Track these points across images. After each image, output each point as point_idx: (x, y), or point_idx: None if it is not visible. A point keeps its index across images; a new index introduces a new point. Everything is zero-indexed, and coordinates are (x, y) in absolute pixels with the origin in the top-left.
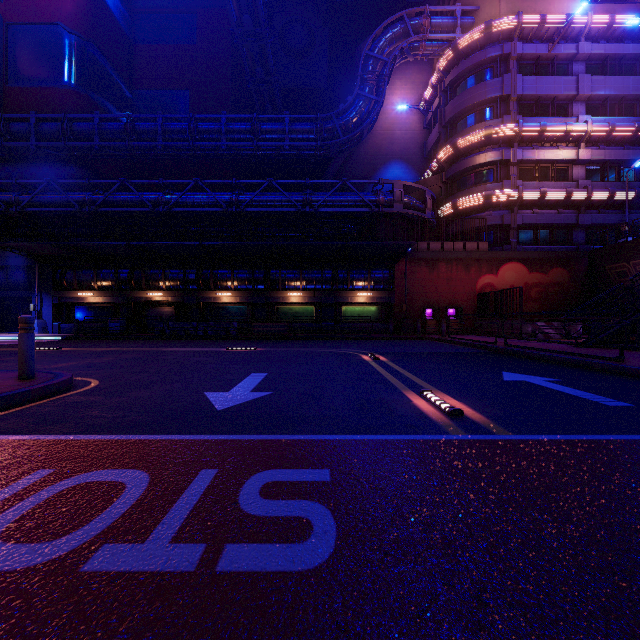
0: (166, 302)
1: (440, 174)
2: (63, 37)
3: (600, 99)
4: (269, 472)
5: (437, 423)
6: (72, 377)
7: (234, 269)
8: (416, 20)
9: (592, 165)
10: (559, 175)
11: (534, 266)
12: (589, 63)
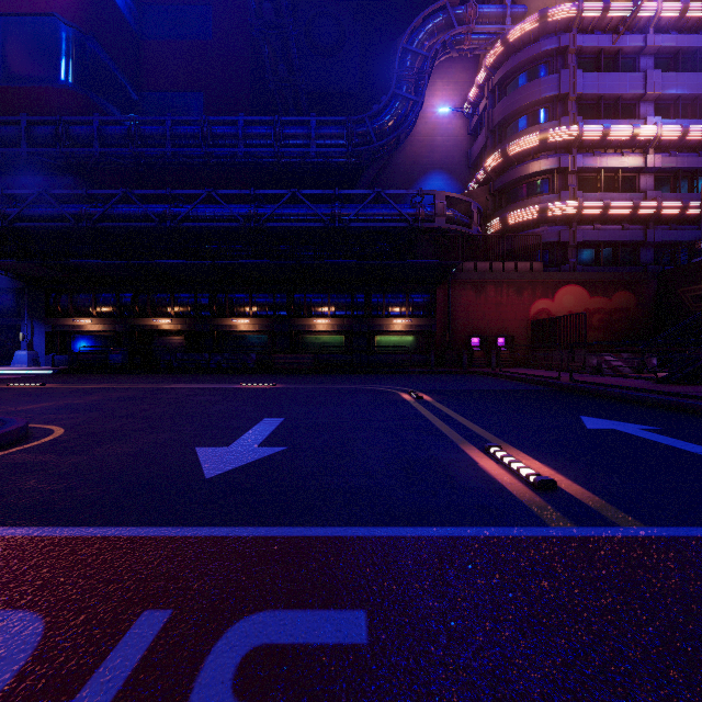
0: (175, 330)
1: (487, 185)
2: (59, 30)
3: (671, 99)
4: (260, 618)
5: (523, 503)
6: (27, 425)
7: (253, 293)
8: (460, 9)
9: (662, 174)
10: (624, 185)
11: (596, 289)
12: (658, 57)
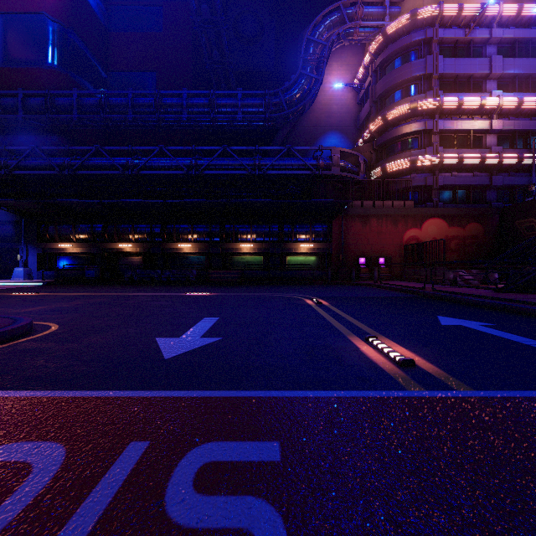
0: (135, 252)
1: (371, 142)
2: (47, 25)
3: (510, 77)
4: (208, 446)
5: (390, 375)
6: (32, 322)
7: (194, 224)
8: (351, 9)
9: (503, 134)
10: (474, 143)
11: (453, 221)
12: (500, 46)
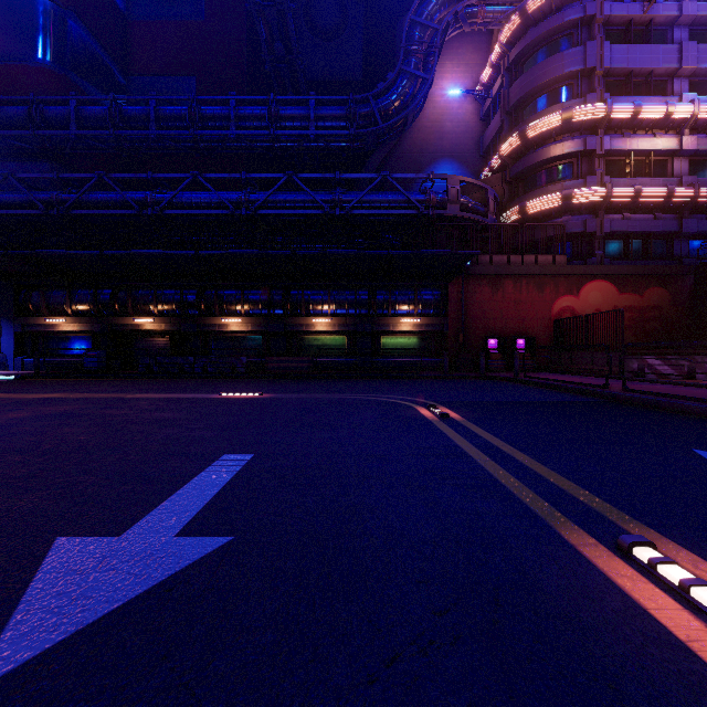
0: (159, 331)
1: (503, 172)
2: (35, 3)
3: None
4: None
5: None
6: None
7: (245, 289)
8: None
9: (697, 158)
10: (655, 170)
11: (625, 285)
12: (693, 29)
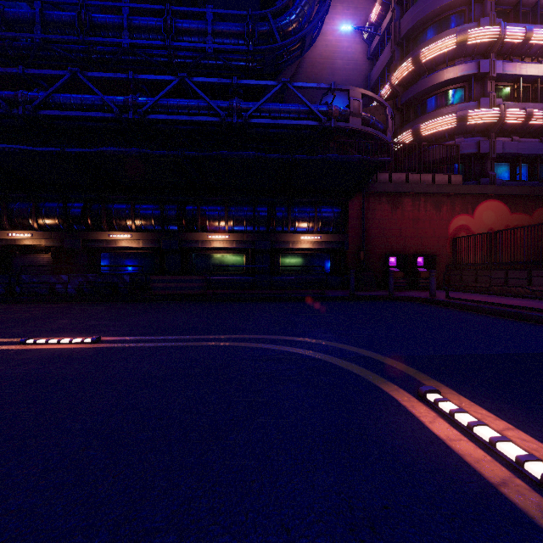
0: (39, 247)
1: (394, 100)
2: None
3: None
4: None
5: None
6: None
7: (136, 203)
8: None
9: None
10: (539, 98)
11: (516, 205)
12: None
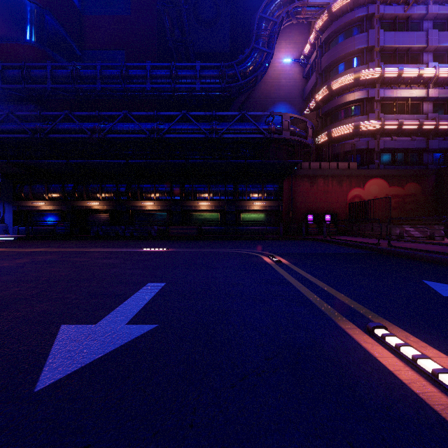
0: (102, 210)
1: (317, 111)
2: (25, 5)
3: (444, 50)
4: None
5: None
6: None
7: (156, 184)
8: None
9: (438, 102)
10: (412, 110)
11: (393, 181)
12: (436, 22)
